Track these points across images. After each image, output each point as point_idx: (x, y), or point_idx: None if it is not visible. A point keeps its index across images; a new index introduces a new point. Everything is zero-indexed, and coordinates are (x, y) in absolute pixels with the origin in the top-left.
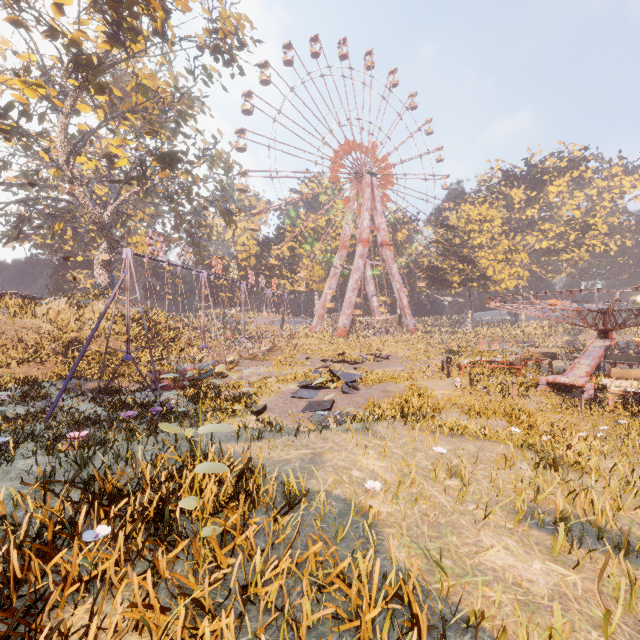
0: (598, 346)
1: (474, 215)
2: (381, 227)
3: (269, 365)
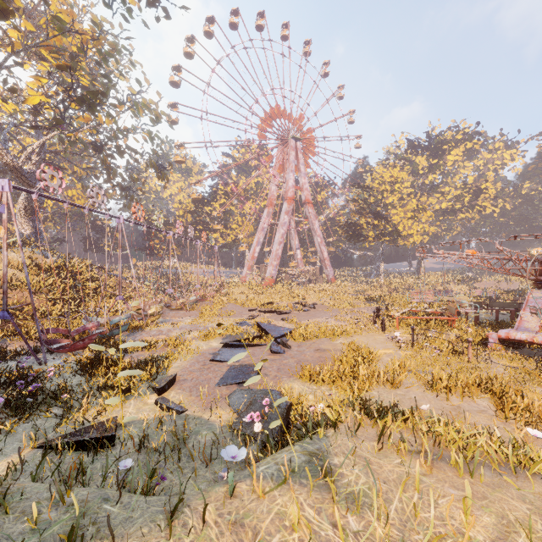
0: (539, 297)
1: (387, 177)
2: (304, 187)
3: (195, 316)
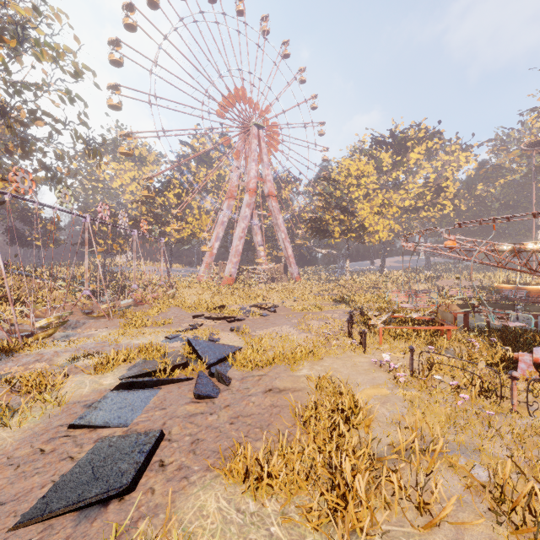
0: None
1: (353, 170)
2: (267, 178)
3: (116, 327)
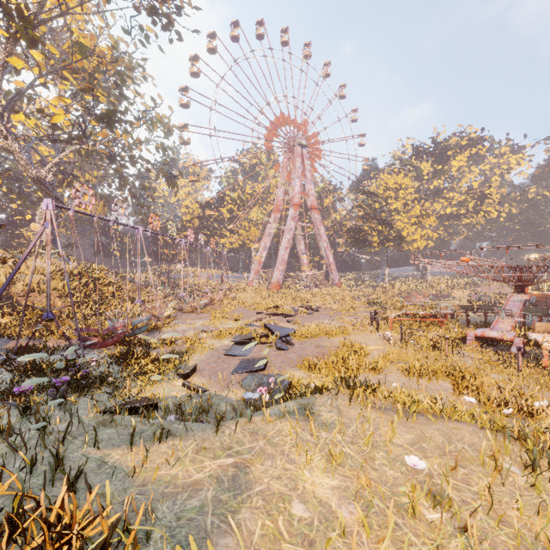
0: (517, 300)
1: (391, 183)
2: (310, 193)
3: (206, 318)
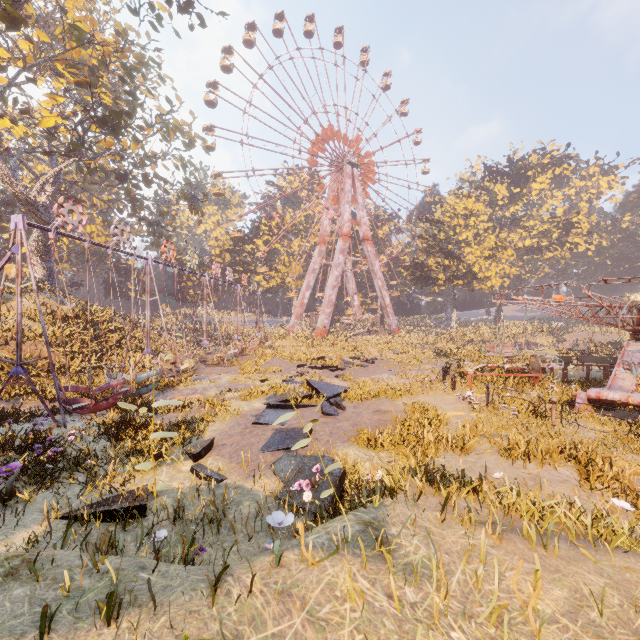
0: (637, 350)
1: (460, 209)
2: (362, 221)
3: (235, 373)
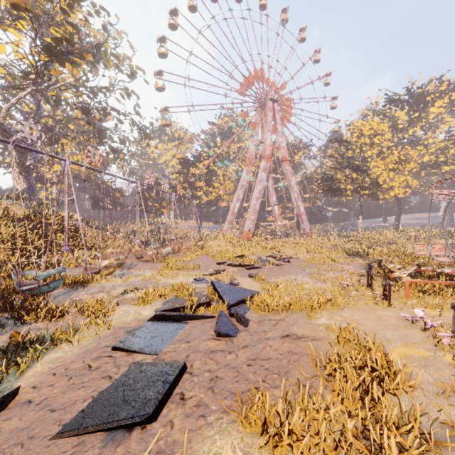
0: None
1: (366, 130)
2: (281, 145)
3: (157, 269)
